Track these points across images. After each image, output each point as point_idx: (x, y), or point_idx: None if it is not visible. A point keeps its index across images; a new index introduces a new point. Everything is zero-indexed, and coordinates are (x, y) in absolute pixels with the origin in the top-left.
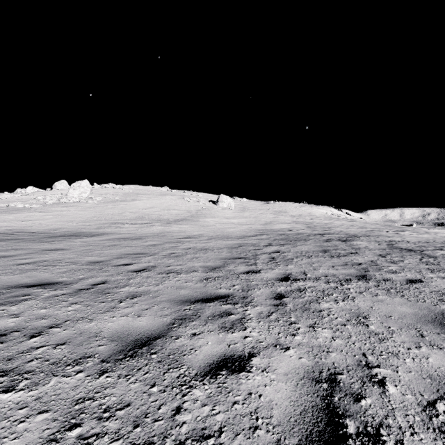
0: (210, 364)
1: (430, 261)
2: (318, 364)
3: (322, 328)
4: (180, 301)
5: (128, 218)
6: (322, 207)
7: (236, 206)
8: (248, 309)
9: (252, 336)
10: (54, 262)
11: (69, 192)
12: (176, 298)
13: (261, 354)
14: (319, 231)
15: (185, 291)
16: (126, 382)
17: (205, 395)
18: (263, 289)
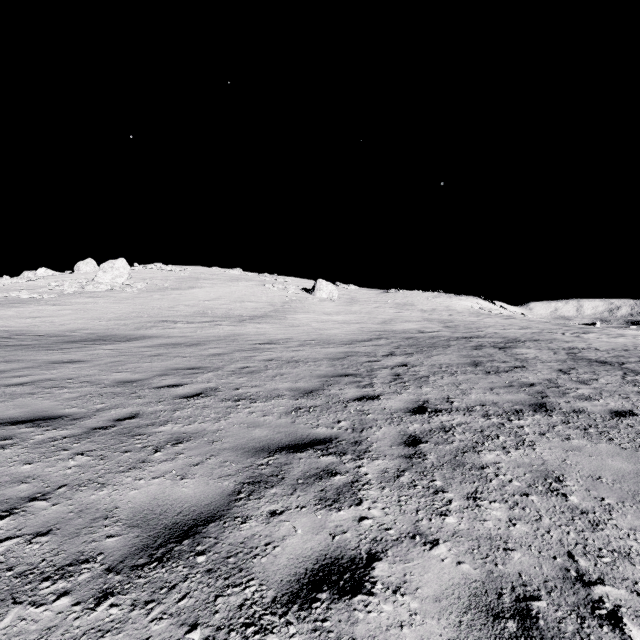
0: (299, 577)
1: (637, 379)
2: (493, 577)
3: (490, 501)
4: (252, 449)
5: (182, 314)
6: (465, 298)
7: (340, 296)
8: (363, 465)
9: (373, 518)
10: (63, 382)
11: (97, 276)
12: (247, 444)
13: (390, 556)
14: (463, 334)
15: (261, 432)
16: (145, 617)
17: None
18: (385, 428)
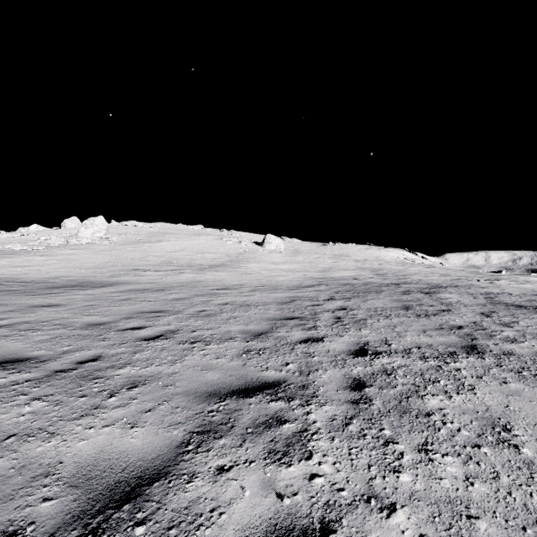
0: None
1: None
2: None
3: (443, 454)
4: (204, 394)
5: (151, 264)
6: (392, 250)
7: (286, 248)
8: (312, 411)
9: (324, 475)
10: (38, 324)
11: (79, 231)
12: (199, 388)
13: (345, 526)
14: (392, 280)
15: (213, 375)
16: None
17: None
18: (331, 371)
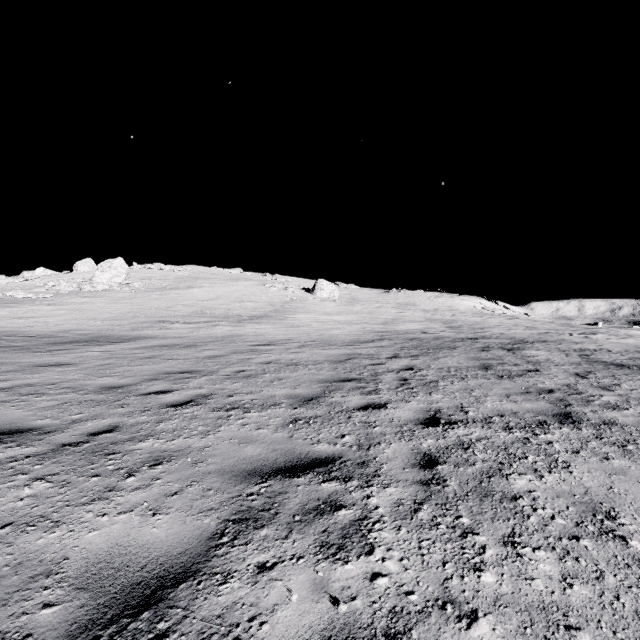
0: None
1: None
2: None
3: (533, 548)
4: (242, 473)
5: (180, 314)
6: (468, 298)
7: (341, 296)
8: (373, 494)
9: (388, 574)
10: (43, 387)
11: (94, 275)
12: (236, 466)
13: (416, 639)
14: (468, 334)
15: (254, 449)
16: None
17: None
18: (395, 444)
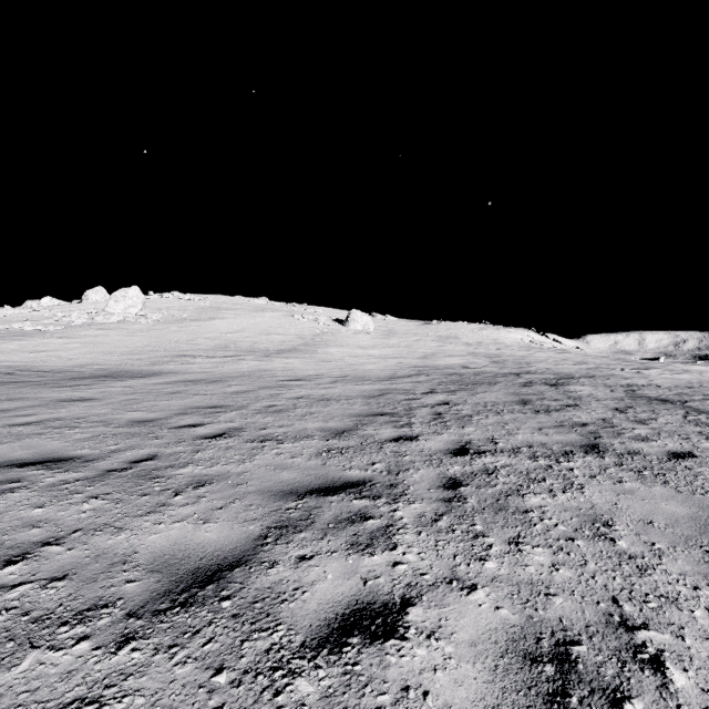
0: (329, 622)
1: (700, 419)
2: (533, 622)
3: (533, 546)
4: (280, 492)
5: (202, 348)
6: (515, 330)
7: (376, 328)
8: (399, 508)
9: (408, 563)
10: (73, 421)
11: (108, 305)
12: (274, 487)
13: (425, 601)
14: (512, 369)
15: (289, 474)
16: (169, 661)
17: (318, 694)
18: (423, 470)
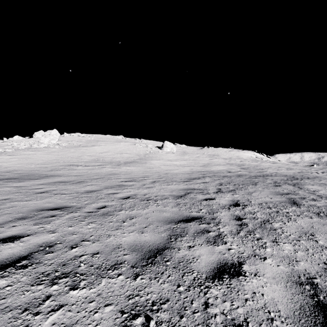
0: None
1: None
2: None
3: None
4: None
5: (84, 161)
6: (247, 151)
7: (177, 150)
8: None
9: None
10: None
11: (40, 139)
12: None
13: None
14: (256, 173)
15: None
16: None
17: None
18: None
